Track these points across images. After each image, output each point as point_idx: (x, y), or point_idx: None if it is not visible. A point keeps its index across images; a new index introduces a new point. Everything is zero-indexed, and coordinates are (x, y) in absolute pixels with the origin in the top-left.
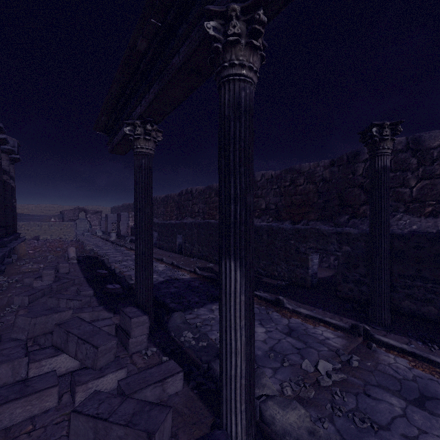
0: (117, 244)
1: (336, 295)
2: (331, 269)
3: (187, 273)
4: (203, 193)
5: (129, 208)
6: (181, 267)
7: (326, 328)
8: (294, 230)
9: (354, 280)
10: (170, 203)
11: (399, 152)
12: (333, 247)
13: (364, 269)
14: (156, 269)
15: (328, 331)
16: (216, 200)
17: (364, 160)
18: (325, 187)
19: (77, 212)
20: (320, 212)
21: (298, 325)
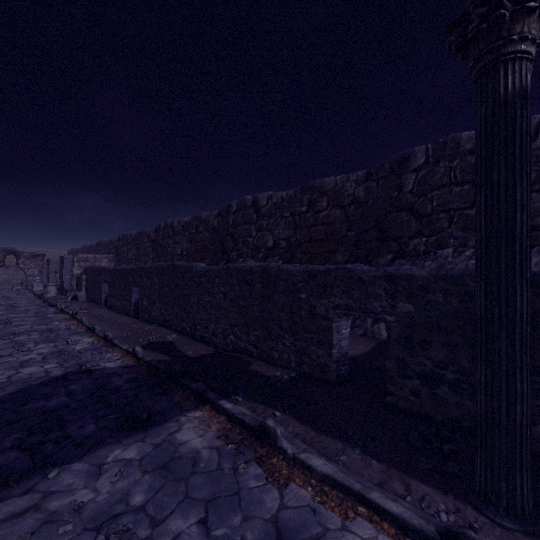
0: (48, 303)
1: (385, 403)
2: (367, 338)
3: (121, 355)
4: (188, 227)
5: (91, 251)
6: (116, 343)
7: (375, 529)
8: (307, 274)
9: (421, 372)
10: (145, 242)
11: (467, 153)
12: (379, 306)
13: (442, 350)
14: (69, 348)
15: (381, 539)
16: (205, 236)
17: (416, 168)
18: (358, 212)
19: (1, 256)
20: (350, 250)
21: (303, 517)
